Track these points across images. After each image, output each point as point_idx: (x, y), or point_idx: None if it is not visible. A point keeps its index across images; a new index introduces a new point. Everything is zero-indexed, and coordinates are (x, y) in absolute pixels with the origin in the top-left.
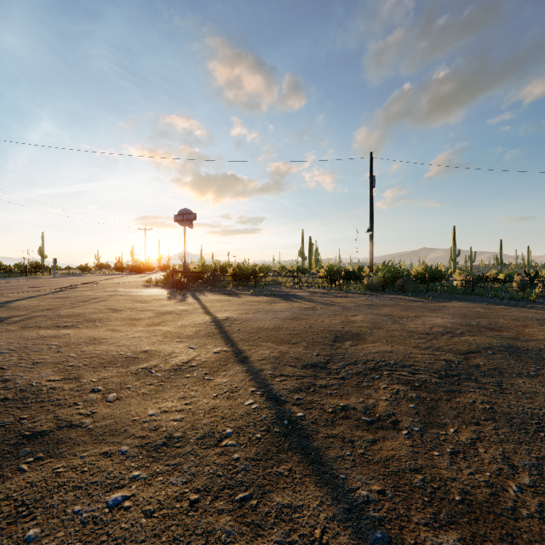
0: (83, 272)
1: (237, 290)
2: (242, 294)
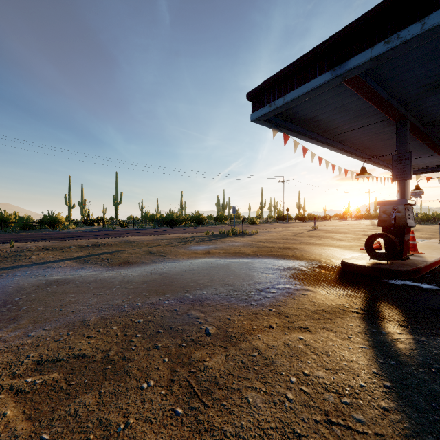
0: (345, 218)
1: None
2: None
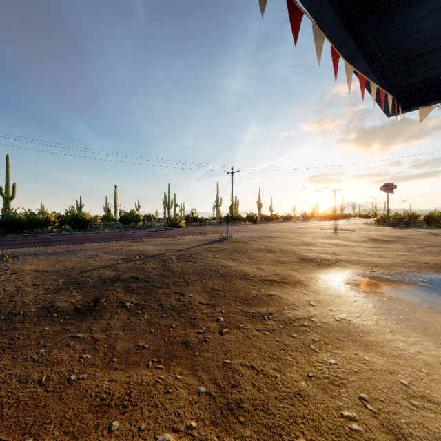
0: (309, 219)
1: (430, 228)
2: (436, 229)
